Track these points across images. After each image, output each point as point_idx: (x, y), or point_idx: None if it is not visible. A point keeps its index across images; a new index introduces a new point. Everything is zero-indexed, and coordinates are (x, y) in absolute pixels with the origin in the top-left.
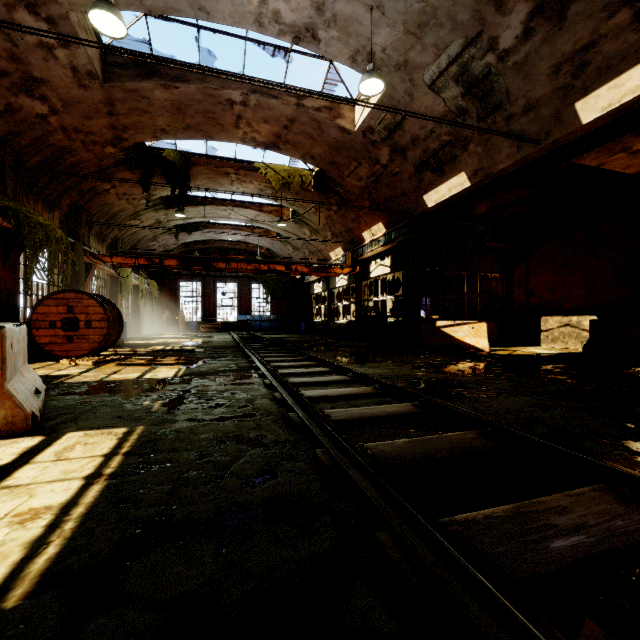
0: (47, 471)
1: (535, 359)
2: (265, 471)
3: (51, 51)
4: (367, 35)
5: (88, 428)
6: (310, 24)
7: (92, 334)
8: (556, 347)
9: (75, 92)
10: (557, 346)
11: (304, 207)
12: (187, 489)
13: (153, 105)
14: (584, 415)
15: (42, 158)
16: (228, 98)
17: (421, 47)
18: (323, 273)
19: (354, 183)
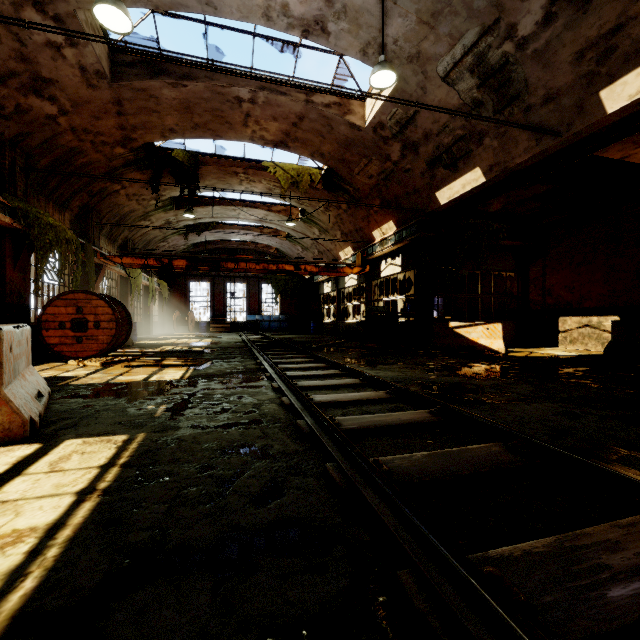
0: (38, 484)
1: (554, 361)
2: (271, 488)
3: (59, 50)
4: (378, 26)
5: (87, 435)
6: (319, 16)
7: (101, 335)
8: (575, 349)
9: (84, 92)
10: (576, 347)
11: (313, 206)
12: (185, 509)
13: (161, 104)
14: (617, 425)
15: (52, 159)
16: (236, 96)
17: (435, 37)
18: (332, 273)
19: (364, 181)
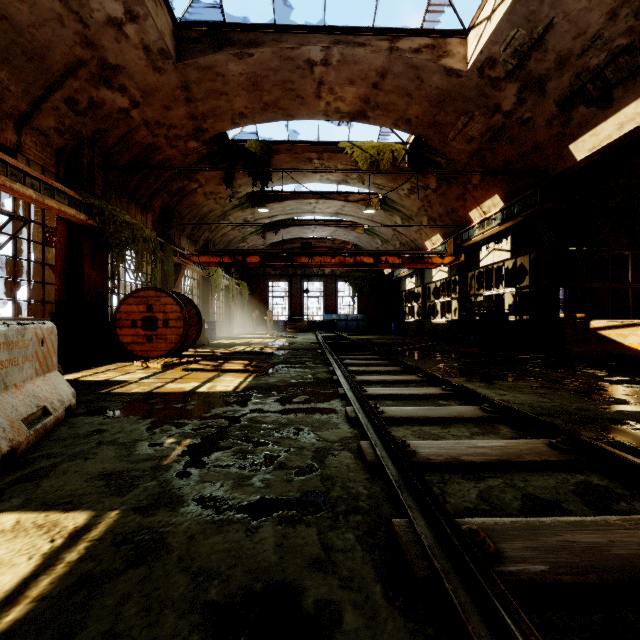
0: None
1: None
2: None
3: (121, 29)
4: None
5: (37, 503)
6: None
7: (169, 334)
8: None
9: (151, 78)
10: None
11: (395, 190)
12: None
13: (229, 83)
14: None
15: (130, 158)
16: (307, 58)
17: None
18: (418, 264)
19: (461, 147)
